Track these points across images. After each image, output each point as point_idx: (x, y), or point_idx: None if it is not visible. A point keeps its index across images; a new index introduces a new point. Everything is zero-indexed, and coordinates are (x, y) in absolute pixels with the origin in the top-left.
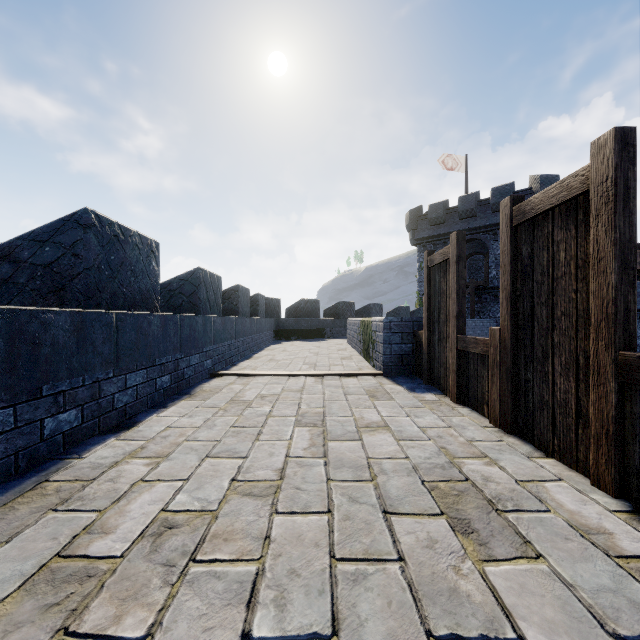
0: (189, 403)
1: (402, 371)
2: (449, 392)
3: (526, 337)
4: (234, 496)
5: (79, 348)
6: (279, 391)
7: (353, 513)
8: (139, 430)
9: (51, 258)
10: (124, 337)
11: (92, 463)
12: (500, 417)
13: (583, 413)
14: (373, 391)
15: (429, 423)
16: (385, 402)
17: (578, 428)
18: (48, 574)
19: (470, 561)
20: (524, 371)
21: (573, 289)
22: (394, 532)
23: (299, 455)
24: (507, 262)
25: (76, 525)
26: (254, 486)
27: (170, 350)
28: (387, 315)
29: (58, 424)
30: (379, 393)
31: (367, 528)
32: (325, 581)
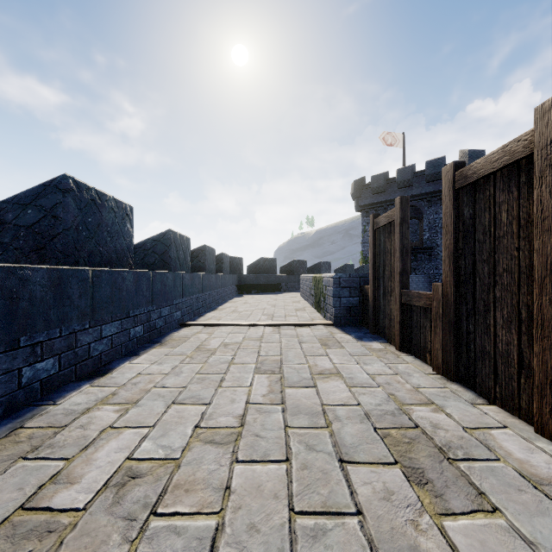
0: (159, 351)
1: (350, 321)
2: (393, 341)
3: (468, 292)
4: (197, 443)
5: (56, 302)
6: (241, 340)
7: (310, 461)
8: (112, 377)
9: (33, 220)
10: (99, 292)
11: (66, 409)
12: (443, 365)
13: (525, 364)
14: (325, 340)
15: (377, 370)
16: (336, 350)
17: (520, 378)
18: (10, 527)
19: (427, 514)
20: (466, 323)
21: (515, 247)
22: (350, 481)
23: (258, 401)
24: (449, 223)
25: (43, 474)
26: (216, 432)
27: (143, 303)
28: (335, 272)
29: (36, 372)
30: (330, 341)
31: (324, 478)
32: (284, 537)
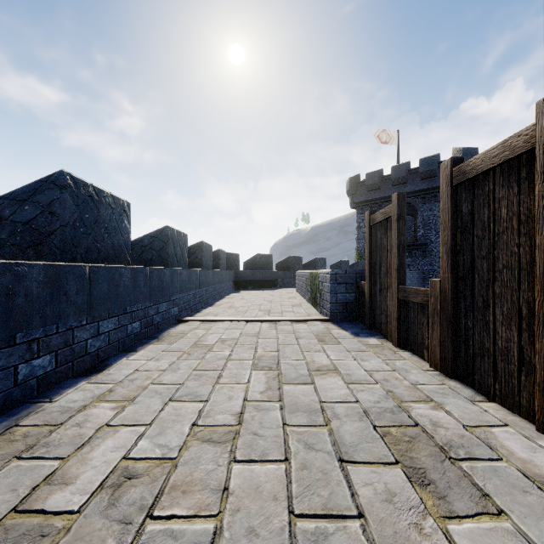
0: (157, 347)
1: (346, 317)
2: (390, 337)
3: (466, 288)
4: (194, 441)
5: (53, 298)
6: (238, 335)
7: (310, 461)
8: (109, 373)
9: (30, 216)
10: (97, 288)
11: (62, 406)
12: (440, 361)
13: (526, 361)
14: (321, 335)
15: (374, 366)
16: (333, 346)
17: (521, 375)
18: (3, 531)
19: (430, 517)
20: (464, 320)
21: (515, 243)
22: (351, 482)
23: (256, 398)
24: (447, 219)
25: (38, 474)
26: (214, 431)
27: (140, 299)
28: (330, 268)
29: (32, 369)
30: (327, 337)
31: (324, 478)
32: (284, 541)
